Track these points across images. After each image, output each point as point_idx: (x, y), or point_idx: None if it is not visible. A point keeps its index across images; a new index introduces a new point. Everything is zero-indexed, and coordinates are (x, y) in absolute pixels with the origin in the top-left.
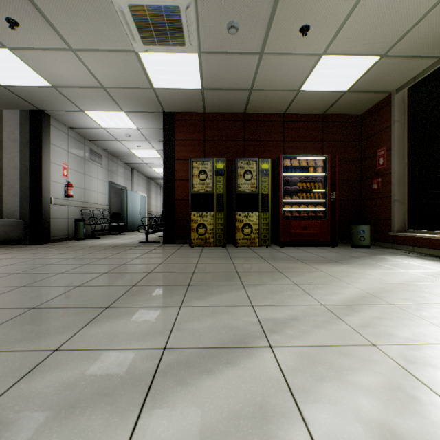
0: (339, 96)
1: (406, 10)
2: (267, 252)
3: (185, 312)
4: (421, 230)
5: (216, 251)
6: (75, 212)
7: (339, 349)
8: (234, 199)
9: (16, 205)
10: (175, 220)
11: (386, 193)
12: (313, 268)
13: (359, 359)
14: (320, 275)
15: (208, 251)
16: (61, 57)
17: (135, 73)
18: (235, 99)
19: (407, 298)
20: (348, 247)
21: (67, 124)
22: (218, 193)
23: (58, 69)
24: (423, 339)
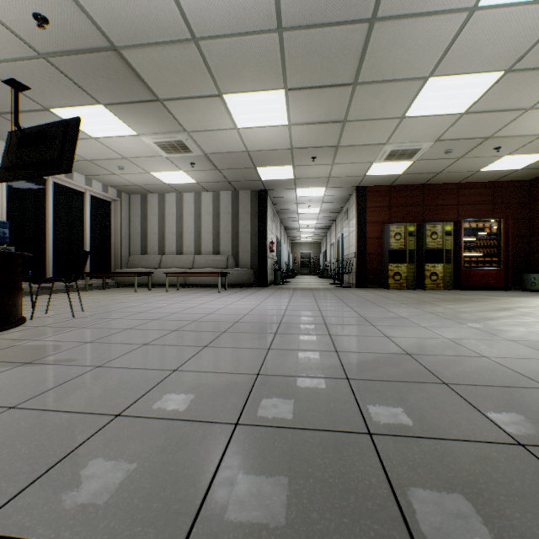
0: (512, 171)
1: None
2: (457, 292)
3: (470, 305)
4: None
5: (416, 291)
6: (270, 263)
7: None
8: (423, 254)
9: (248, 259)
10: (366, 269)
11: None
12: (506, 298)
13: None
14: (515, 300)
15: (410, 291)
16: (320, 167)
17: (360, 170)
18: (422, 177)
19: None
20: (520, 291)
21: (272, 195)
22: (409, 249)
23: (310, 172)
24: None
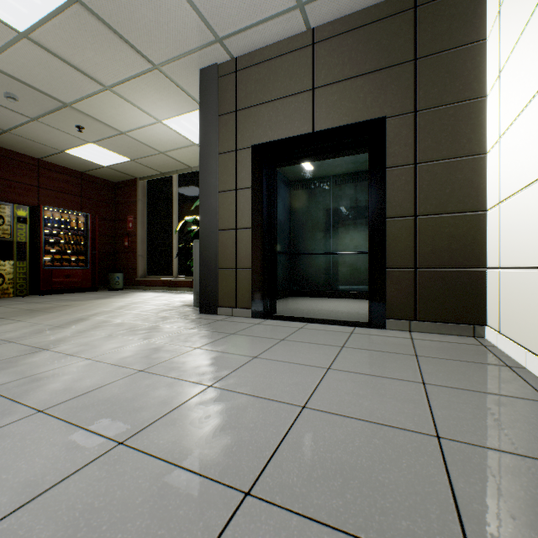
0: (100, 167)
1: (145, 149)
2: (34, 300)
3: (33, 321)
4: (155, 276)
5: None
6: None
7: (120, 314)
8: None
9: None
10: None
11: (135, 249)
12: (90, 302)
13: (127, 314)
14: (98, 303)
15: None
16: None
17: None
18: None
19: (143, 303)
20: (107, 291)
21: None
22: None
23: None
24: (146, 309)
